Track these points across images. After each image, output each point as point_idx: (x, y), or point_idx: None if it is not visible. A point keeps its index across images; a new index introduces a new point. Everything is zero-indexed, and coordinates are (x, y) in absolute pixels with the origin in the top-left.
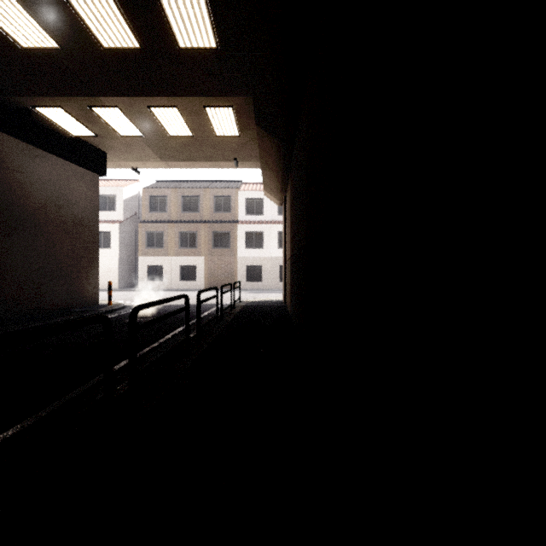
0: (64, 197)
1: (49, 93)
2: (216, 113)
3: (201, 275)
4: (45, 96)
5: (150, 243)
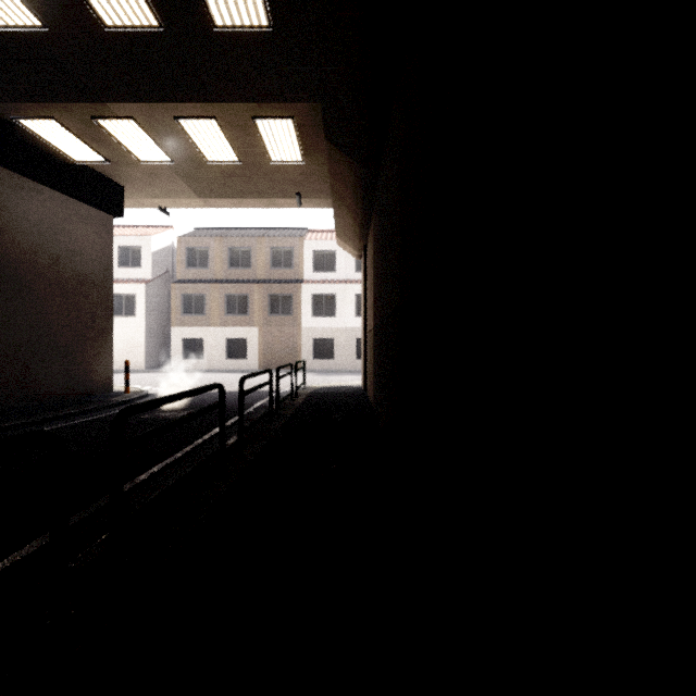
0: (62, 245)
1: (35, 97)
2: (270, 128)
3: (254, 351)
4: (31, 103)
5: (187, 309)
